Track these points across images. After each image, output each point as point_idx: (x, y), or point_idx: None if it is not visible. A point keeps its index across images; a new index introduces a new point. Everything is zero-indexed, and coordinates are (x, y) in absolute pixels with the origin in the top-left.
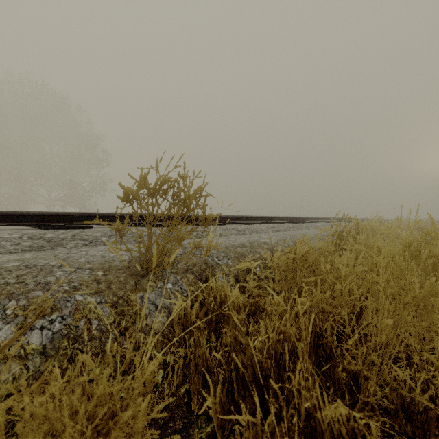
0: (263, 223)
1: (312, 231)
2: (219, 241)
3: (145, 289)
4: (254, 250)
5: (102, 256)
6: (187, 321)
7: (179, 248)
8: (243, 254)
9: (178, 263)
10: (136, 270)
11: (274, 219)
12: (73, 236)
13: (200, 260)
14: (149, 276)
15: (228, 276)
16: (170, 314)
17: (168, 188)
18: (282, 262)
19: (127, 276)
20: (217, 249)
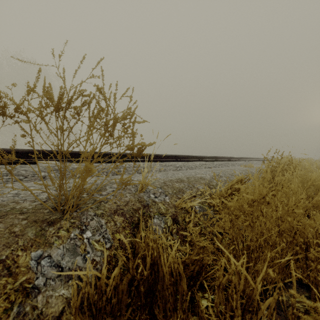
0: (196, 161)
1: (238, 167)
2: (157, 176)
3: (49, 243)
4: (192, 185)
5: (16, 194)
6: (105, 290)
7: (114, 184)
8: (181, 189)
9: (106, 202)
10: (46, 214)
11: (205, 158)
12: (7, 171)
13: (134, 198)
14: (62, 221)
15: (165, 215)
16: (80, 280)
17: (82, 105)
18: (234, 204)
19: (28, 224)
20: (155, 184)
